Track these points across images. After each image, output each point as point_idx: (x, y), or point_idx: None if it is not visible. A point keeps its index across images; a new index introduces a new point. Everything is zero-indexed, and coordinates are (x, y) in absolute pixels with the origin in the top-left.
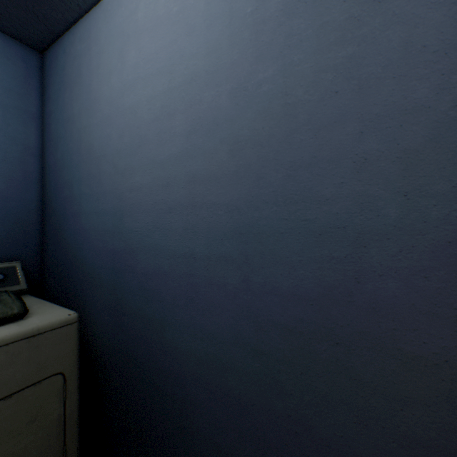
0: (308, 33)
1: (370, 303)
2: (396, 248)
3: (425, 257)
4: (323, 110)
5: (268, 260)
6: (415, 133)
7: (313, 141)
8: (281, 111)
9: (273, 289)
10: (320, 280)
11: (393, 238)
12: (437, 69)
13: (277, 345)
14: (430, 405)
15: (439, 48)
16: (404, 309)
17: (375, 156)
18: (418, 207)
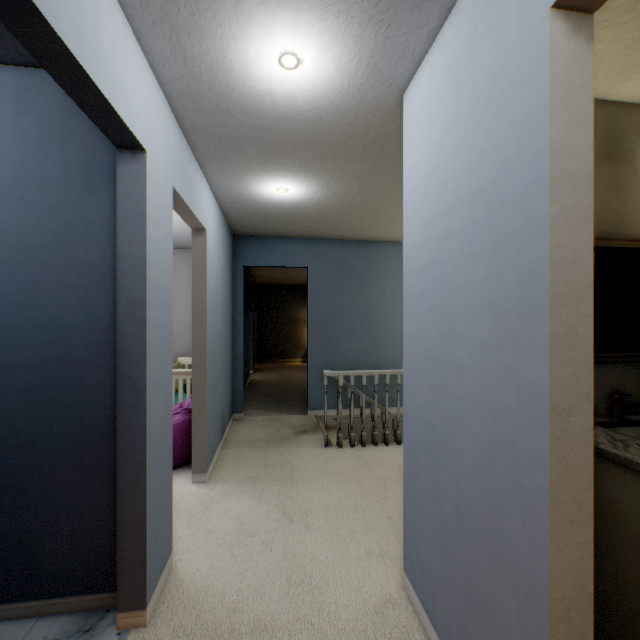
0: (35, 202)
1: (72, 363)
2: (84, 333)
3: (96, 337)
4: (45, 253)
5: (6, 345)
6: (92, 277)
7: (39, 270)
8: (16, 246)
9: (10, 364)
10: (44, 355)
11: (82, 328)
12: (101, 248)
13: (13, 401)
14: (98, 408)
15: (101, 239)
16: (87, 364)
17: (74, 285)
18: (93, 313)
